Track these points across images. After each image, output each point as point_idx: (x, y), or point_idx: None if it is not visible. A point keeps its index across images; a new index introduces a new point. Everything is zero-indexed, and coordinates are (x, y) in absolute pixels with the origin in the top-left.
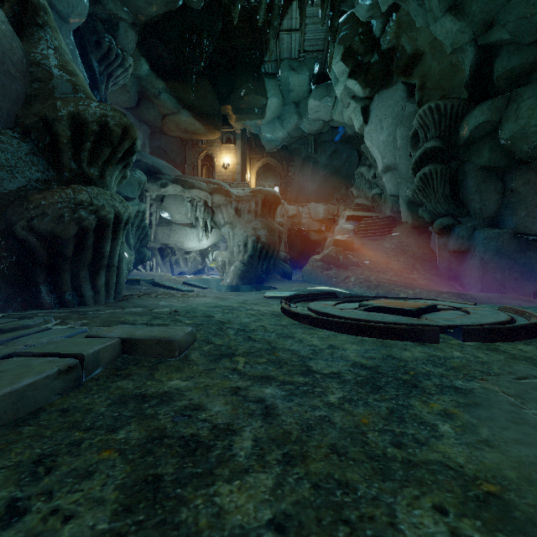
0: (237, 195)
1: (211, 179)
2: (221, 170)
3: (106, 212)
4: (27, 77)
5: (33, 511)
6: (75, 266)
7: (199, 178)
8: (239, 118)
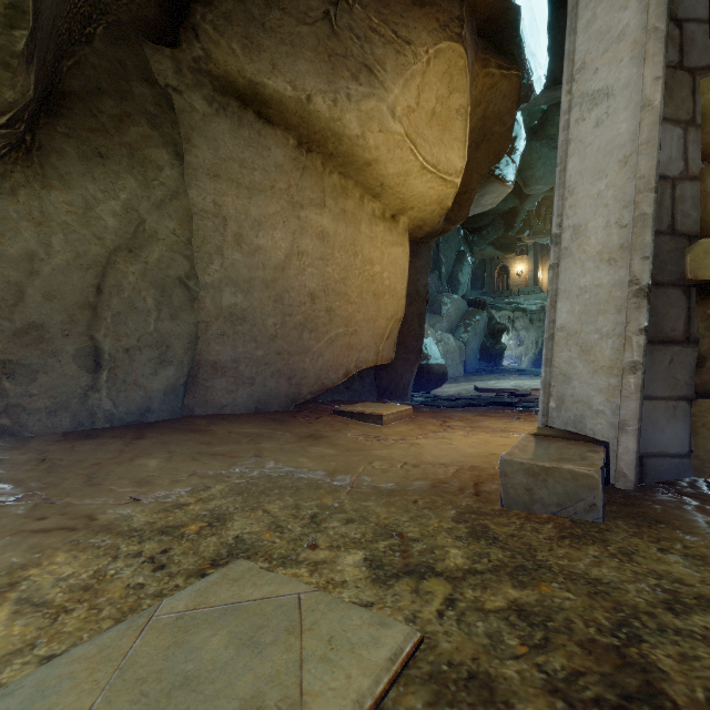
0: (530, 310)
1: (512, 300)
2: (514, 278)
3: (504, 348)
4: (487, 321)
5: (523, 373)
6: (497, 359)
7: (504, 301)
8: (531, 238)
